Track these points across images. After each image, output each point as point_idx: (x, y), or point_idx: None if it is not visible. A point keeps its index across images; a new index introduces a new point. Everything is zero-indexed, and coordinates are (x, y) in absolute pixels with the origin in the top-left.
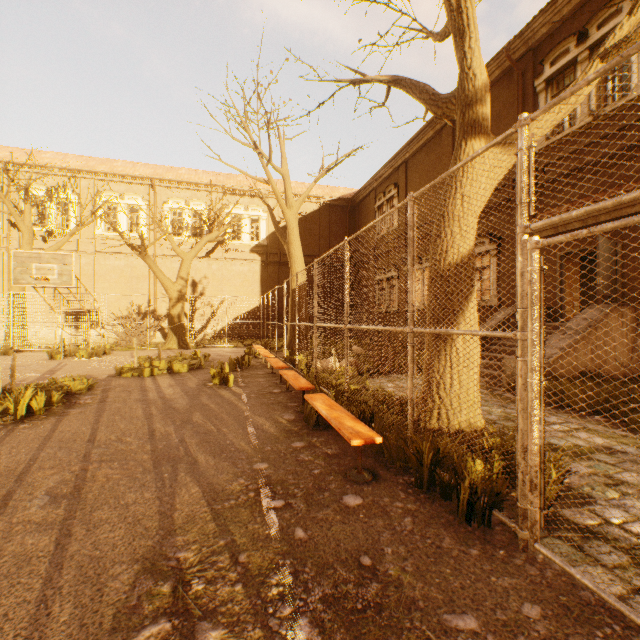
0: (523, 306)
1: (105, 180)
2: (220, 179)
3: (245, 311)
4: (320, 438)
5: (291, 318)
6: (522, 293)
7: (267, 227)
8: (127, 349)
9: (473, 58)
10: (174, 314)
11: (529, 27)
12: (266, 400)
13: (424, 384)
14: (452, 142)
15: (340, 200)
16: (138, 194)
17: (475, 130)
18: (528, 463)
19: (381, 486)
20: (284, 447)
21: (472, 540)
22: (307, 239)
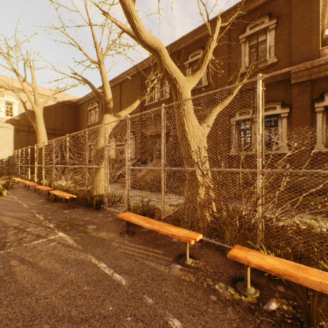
0: (105, 161)
1: None
2: None
3: (1, 158)
4: (56, 203)
5: (38, 163)
6: (105, 158)
7: (19, 109)
8: None
9: (107, 91)
10: None
11: (143, 62)
12: (29, 198)
13: (90, 181)
14: (120, 92)
15: (69, 102)
16: None
17: (107, 111)
18: (106, 192)
19: (76, 208)
20: (42, 207)
21: (95, 211)
22: (48, 119)
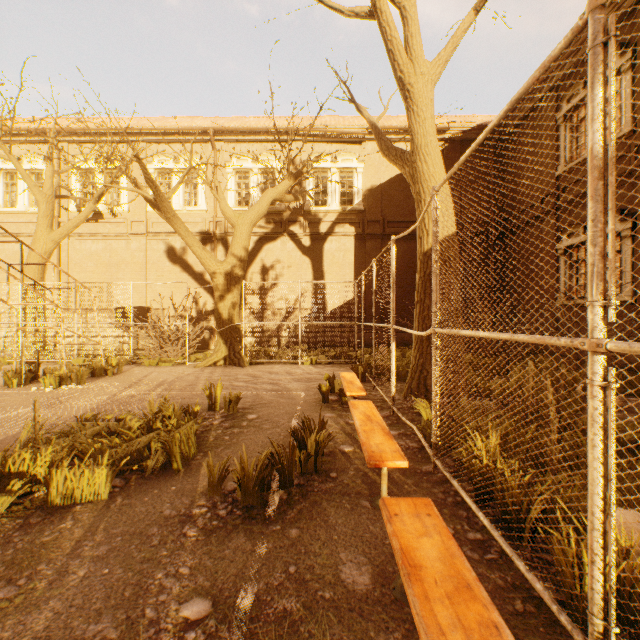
0: None
1: (157, 141)
2: (298, 121)
3: (332, 307)
4: None
5: (421, 315)
6: None
7: (364, 184)
8: (156, 363)
9: None
10: (222, 311)
11: None
12: None
13: None
14: None
15: (479, 129)
16: (195, 154)
17: None
18: None
19: None
20: None
21: None
22: None
